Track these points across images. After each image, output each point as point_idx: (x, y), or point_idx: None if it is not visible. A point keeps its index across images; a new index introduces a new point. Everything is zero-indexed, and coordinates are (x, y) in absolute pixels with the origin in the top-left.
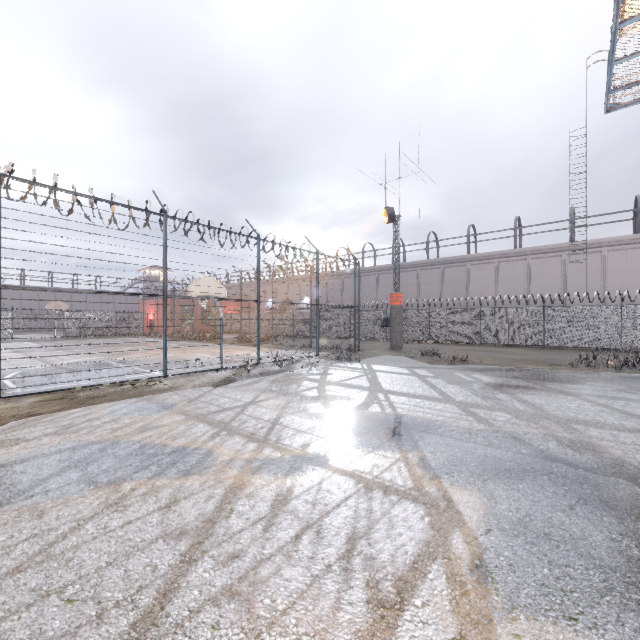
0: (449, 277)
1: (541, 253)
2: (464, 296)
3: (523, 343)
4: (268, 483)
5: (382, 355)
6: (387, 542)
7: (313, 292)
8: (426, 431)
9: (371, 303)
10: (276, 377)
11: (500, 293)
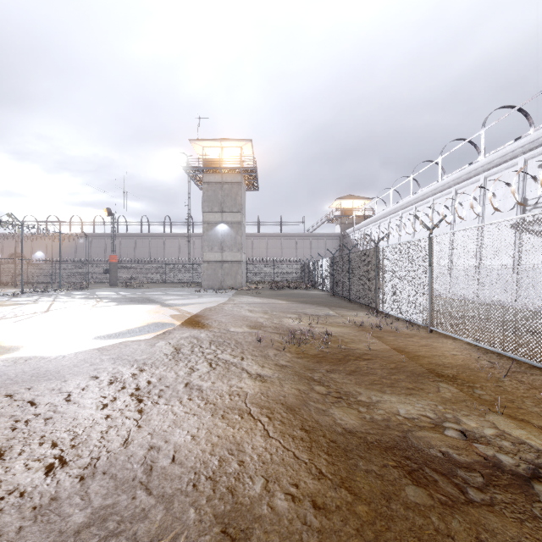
0: (154, 245)
1: (199, 237)
2: (163, 256)
3: (185, 281)
4: (61, 303)
5: (103, 288)
6: (88, 303)
7: (47, 248)
8: (105, 298)
9: (99, 259)
10: (42, 295)
11: (181, 256)
